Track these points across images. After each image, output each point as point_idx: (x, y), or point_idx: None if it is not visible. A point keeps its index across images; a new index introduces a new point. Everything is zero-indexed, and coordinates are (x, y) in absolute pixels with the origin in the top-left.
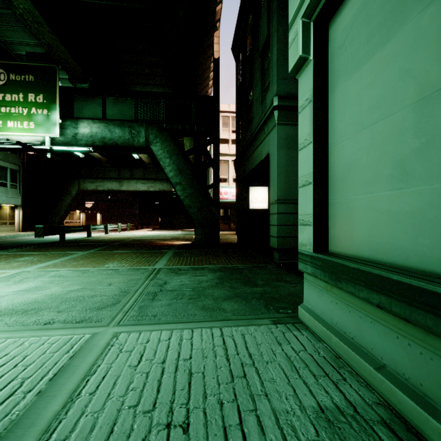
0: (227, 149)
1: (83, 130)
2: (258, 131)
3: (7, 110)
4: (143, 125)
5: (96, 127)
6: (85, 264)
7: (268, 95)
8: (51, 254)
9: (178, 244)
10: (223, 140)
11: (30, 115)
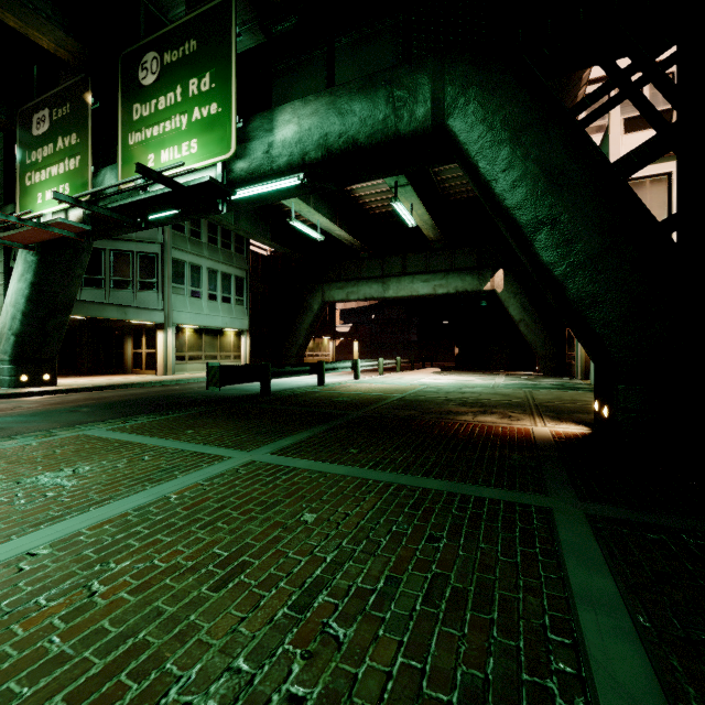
0: None
1: (282, 131)
2: None
3: (161, 130)
4: (426, 64)
5: (310, 114)
6: (11, 680)
7: None
8: (151, 457)
9: (548, 437)
10: None
11: (191, 126)
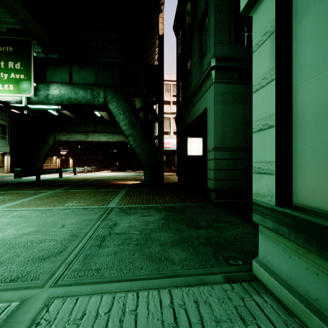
0: (169, 108)
1: (53, 92)
2: (196, 90)
3: None
4: (102, 88)
5: (64, 89)
6: (47, 204)
7: (205, 58)
8: (23, 193)
9: (130, 183)
10: (166, 101)
11: (10, 79)
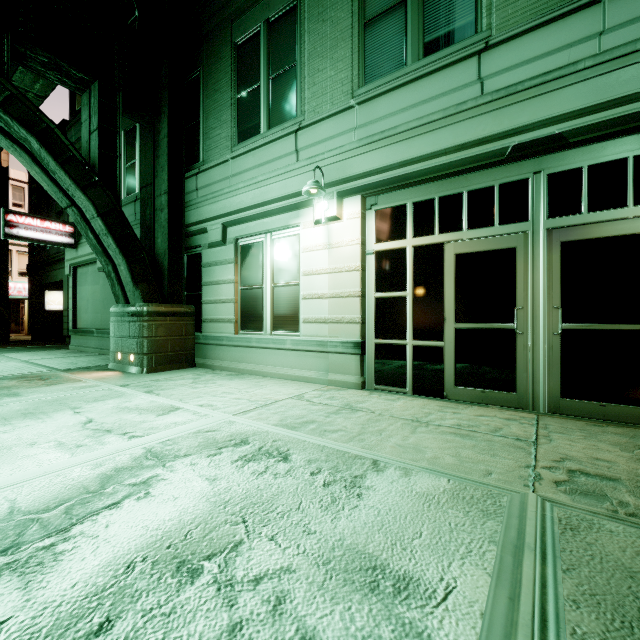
0: None
1: None
2: (54, 261)
3: None
4: None
5: None
6: None
7: None
8: None
9: None
10: None
11: None
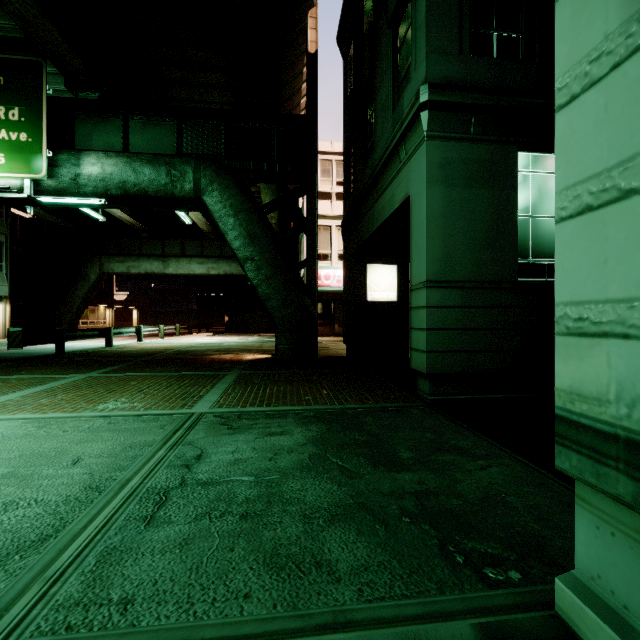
0: (329, 208)
1: (88, 169)
2: (385, 160)
3: None
4: (190, 162)
5: (112, 165)
6: (61, 404)
7: (407, 90)
8: (17, 380)
9: (249, 359)
10: (323, 193)
11: None
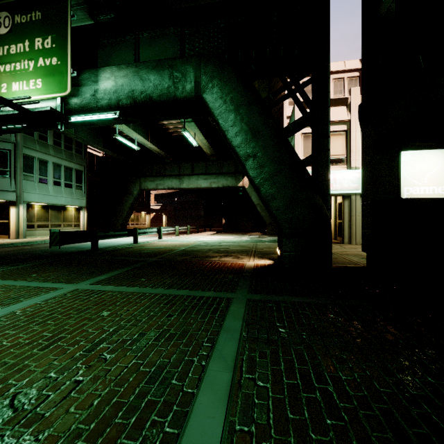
0: None
1: (104, 84)
2: None
3: (12, 68)
4: (191, 60)
5: (122, 76)
6: None
7: None
8: (2, 292)
9: (251, 266)
10: None
11: (37, 69)
